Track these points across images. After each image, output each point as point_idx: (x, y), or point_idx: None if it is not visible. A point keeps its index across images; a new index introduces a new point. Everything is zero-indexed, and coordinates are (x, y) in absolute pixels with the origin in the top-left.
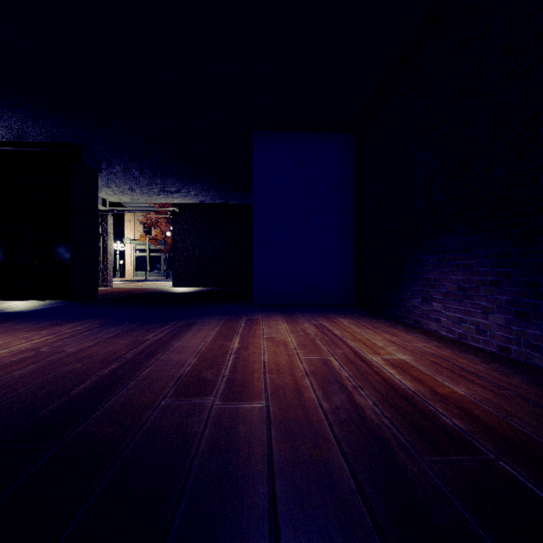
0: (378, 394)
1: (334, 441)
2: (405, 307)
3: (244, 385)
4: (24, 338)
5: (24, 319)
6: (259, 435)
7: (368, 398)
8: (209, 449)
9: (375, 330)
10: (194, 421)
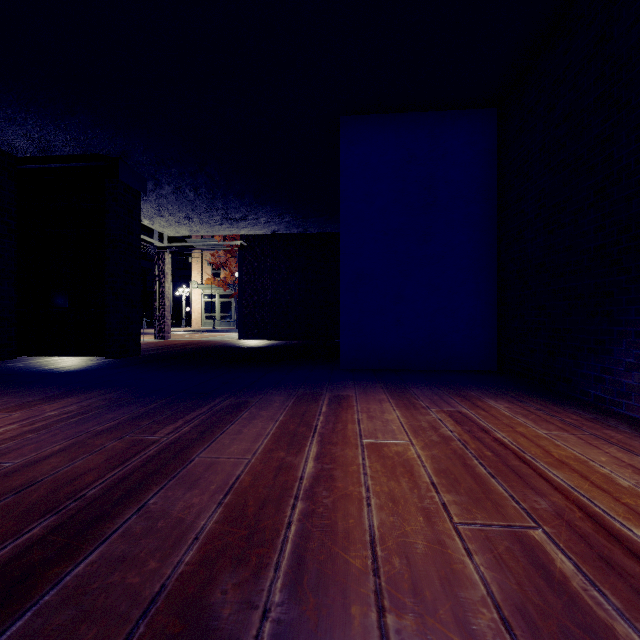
0: None
1: None
2: (618, 385)
3: None
4: None
5: (18, 387)
6: None
7: None
8: None
9: (576, 433)
10: None
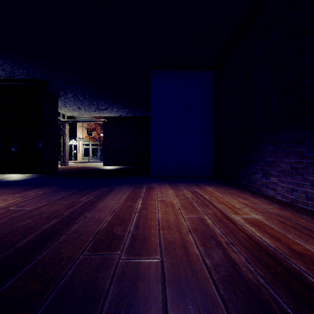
0: (247, 250)
1: (221, 304)
2: (250, 180)
3: (144, 240)
4: (3, 199)
5: (8, 186)
6: (155, 295)
7: (240, 254)
8: (112, 311)
9: (231, 195)
10: (103, 276)
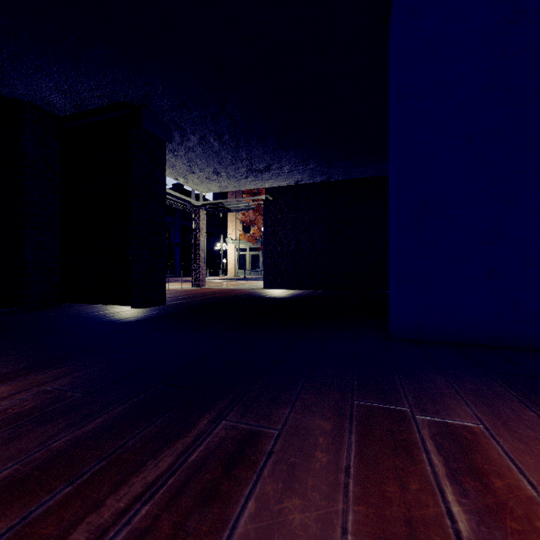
0: None
1: None
2: None
3: None
4: None
5: None
6: None
7: None
8: None
9: None
10: None
